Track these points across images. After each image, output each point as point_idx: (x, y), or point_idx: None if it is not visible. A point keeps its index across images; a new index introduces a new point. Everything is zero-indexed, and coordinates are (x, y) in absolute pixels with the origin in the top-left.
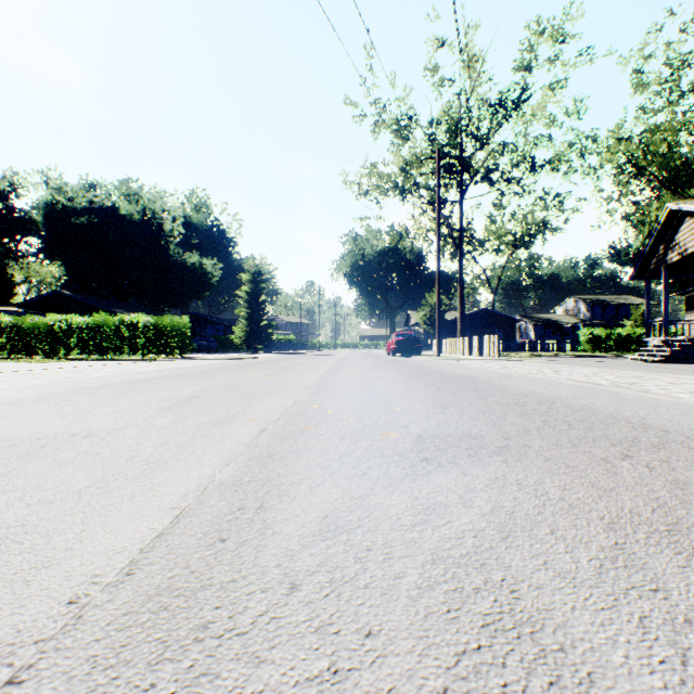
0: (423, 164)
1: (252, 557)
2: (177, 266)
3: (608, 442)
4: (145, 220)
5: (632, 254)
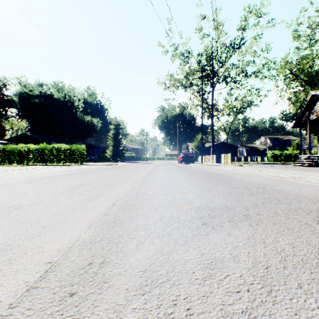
0: (195, 74)
1: (88, 314)
2: (80, 122)
3: (304, 212)
4: (66, 100)
5: (291, 116)
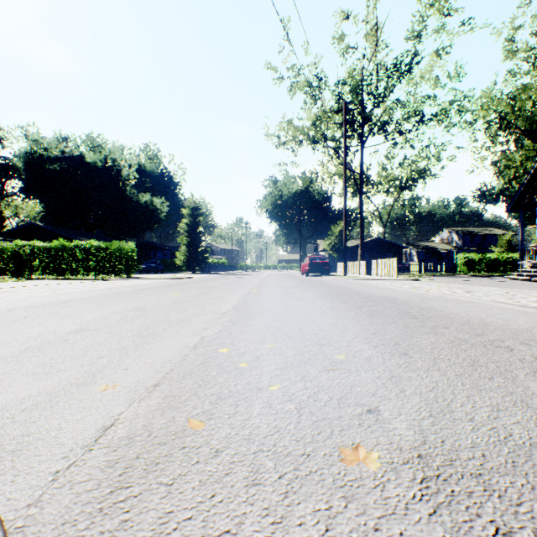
0: (331, 118)
1: None
2: (132, 203)
3: None
4: (107, 167)
5: (495, 194)
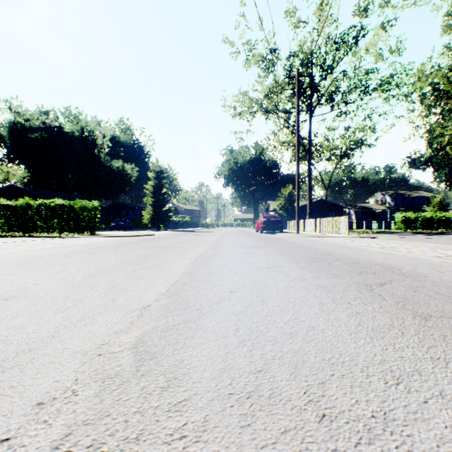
0: (282, 89)
1: None
2: (106, 169)
3: None
4: (83, 136)
5: (424, 161)
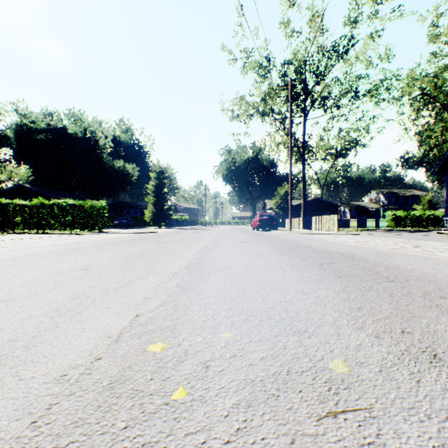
0: (277, 94)
1: None
2: (108, 169)
3: None
4: (86, 137)
5: (416, 161)
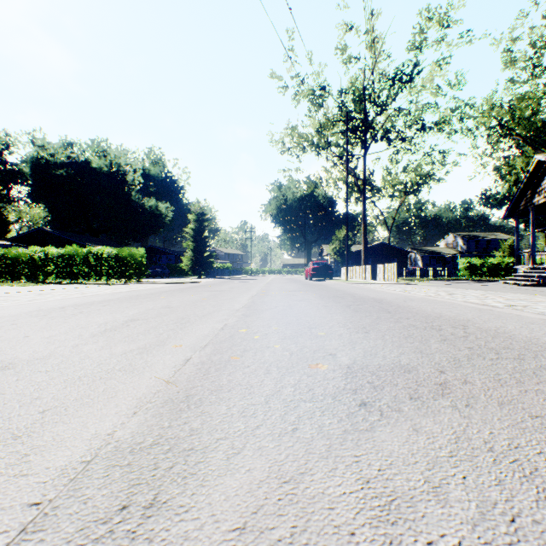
0: (334, 126)
1: None
2: (137, 208)
3: None
4: (112, 172)
5: (500, 199)
